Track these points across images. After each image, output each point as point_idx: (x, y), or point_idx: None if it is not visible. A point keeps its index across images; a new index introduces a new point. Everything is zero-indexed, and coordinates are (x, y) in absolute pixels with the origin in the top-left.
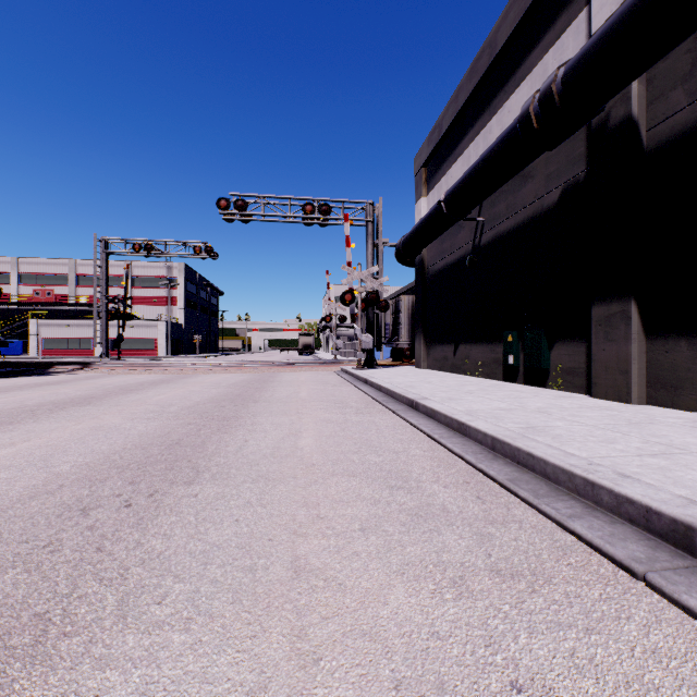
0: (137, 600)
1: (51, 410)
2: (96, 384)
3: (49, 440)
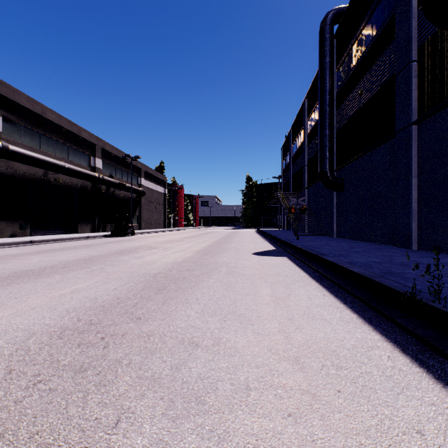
0: (122, 240)
1: (136, 248)
2: (110, 270)
3: (131, 244)
